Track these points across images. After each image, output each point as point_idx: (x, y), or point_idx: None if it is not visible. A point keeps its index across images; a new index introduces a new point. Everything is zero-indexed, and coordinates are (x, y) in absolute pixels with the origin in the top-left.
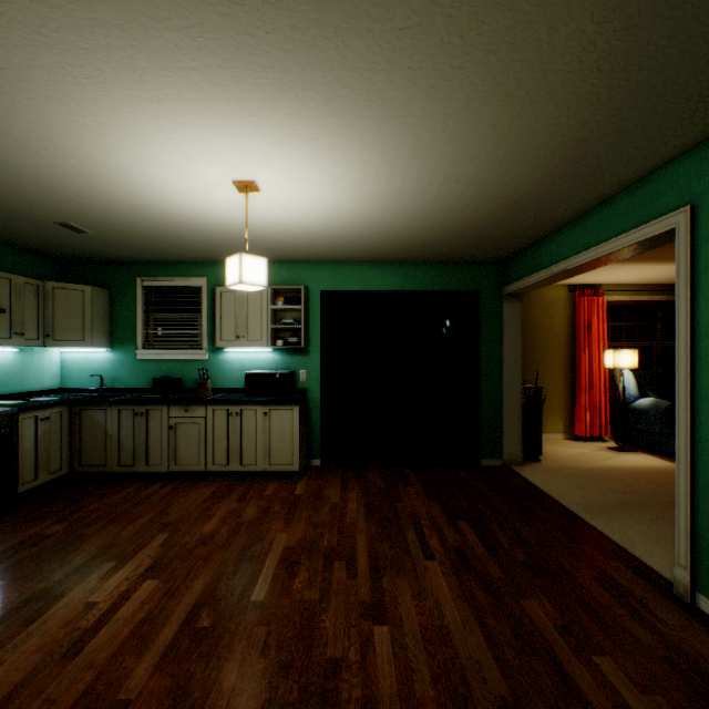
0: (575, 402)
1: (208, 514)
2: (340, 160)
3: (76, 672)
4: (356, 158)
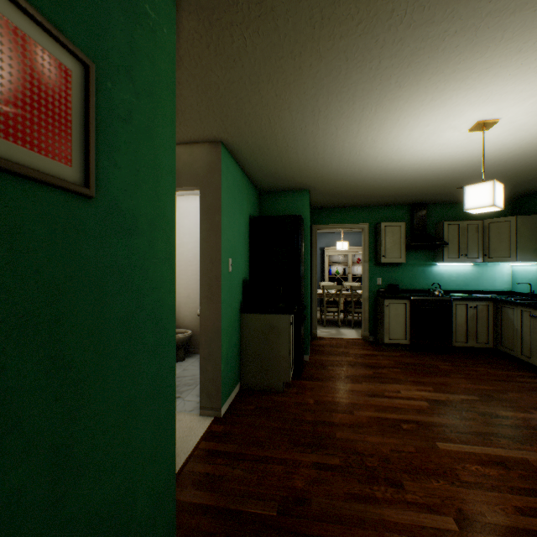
0: None
1: (525, 409)
2: (487, 73)
3: (361, 399)
4: (495, 61)
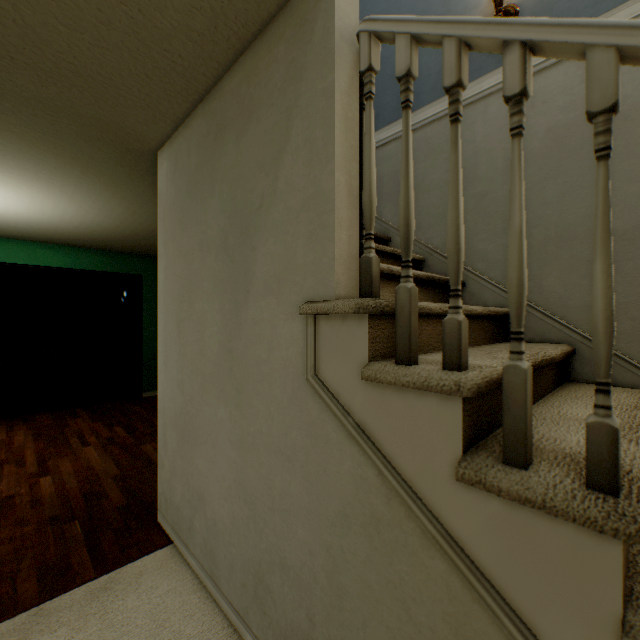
0: None
1: None
2: (12, 191)
3: None
4: (26, 194)
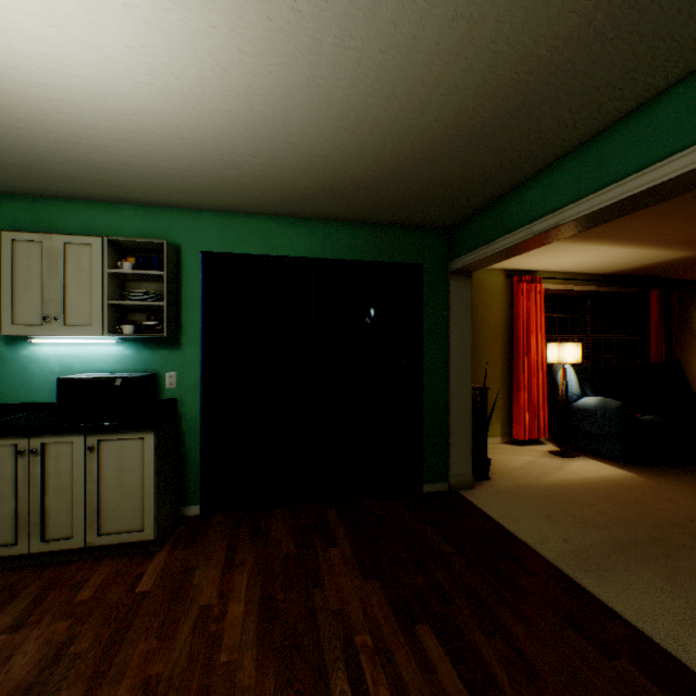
0: (513, 401)
1: None
2: None
3: None
4: None
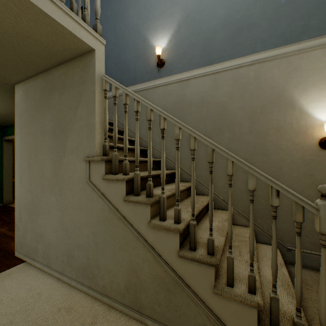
0: None
1: None
2: None
3: None
4: None
